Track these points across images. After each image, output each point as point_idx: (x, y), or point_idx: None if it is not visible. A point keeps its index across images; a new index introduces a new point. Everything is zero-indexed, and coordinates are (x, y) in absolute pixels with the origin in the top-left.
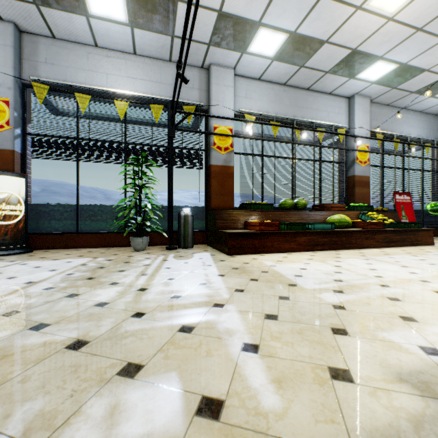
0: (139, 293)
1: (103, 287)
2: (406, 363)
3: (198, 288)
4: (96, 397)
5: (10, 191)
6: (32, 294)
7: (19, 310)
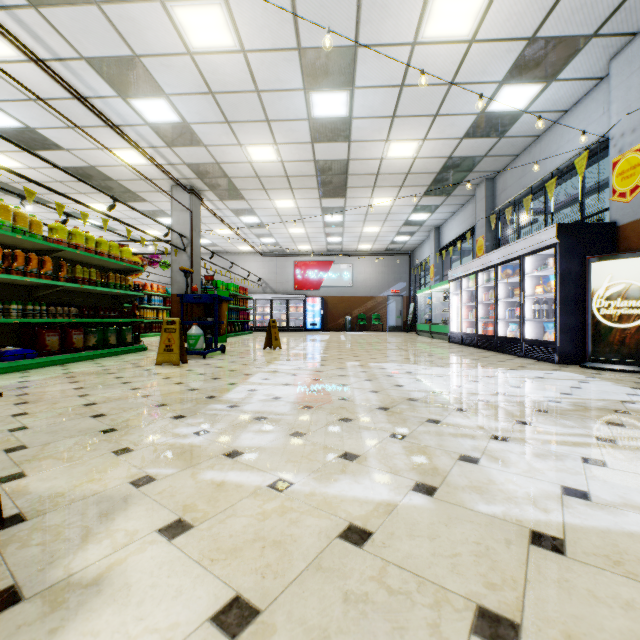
0: (476, 435)
1: (497, 418)
2: (80, 632)
3: (532, 482)
4: (280, 427)
5: (627, 280)
6: (461, 398)
7: (419, 400)
